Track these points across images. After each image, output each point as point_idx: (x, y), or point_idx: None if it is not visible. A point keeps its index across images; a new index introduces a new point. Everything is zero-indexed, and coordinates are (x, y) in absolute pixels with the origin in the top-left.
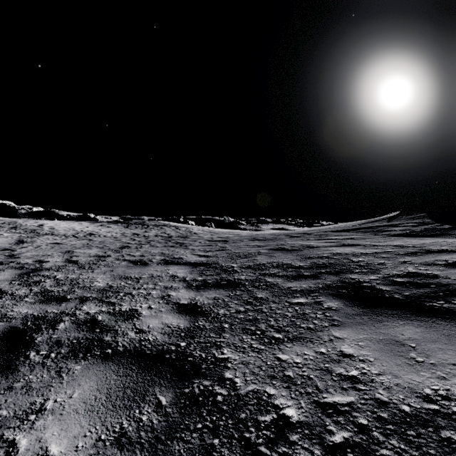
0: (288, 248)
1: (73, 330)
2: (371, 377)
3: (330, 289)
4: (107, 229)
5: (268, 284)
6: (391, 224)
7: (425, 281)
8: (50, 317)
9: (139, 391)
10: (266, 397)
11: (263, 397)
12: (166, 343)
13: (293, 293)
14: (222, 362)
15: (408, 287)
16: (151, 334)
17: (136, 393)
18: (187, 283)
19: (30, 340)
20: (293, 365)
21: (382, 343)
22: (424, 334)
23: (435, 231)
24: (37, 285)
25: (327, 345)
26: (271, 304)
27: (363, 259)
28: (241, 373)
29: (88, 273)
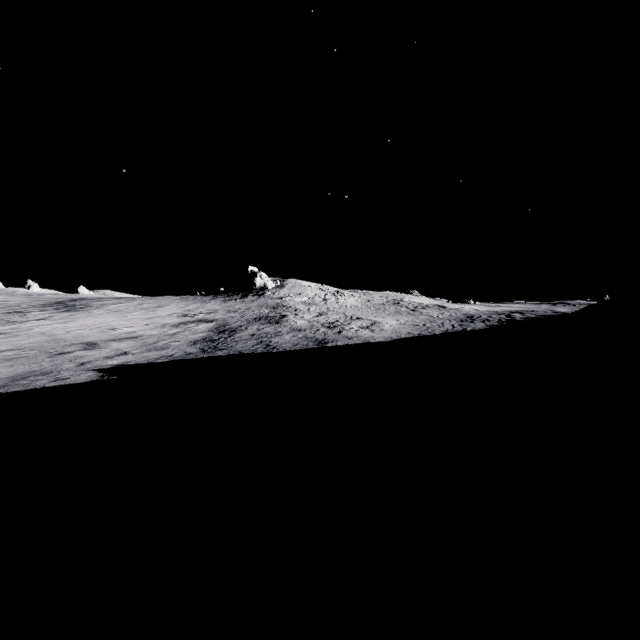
0: None
1: None
2: None
3: None
4: (542, 306)
5: None
6: None
7: None
8: None
9: None
10: None
11: None
12: None
13: None
14: None
15: None
16: None
17: None
18: None
19: None
20: None
21: None
22: None
23: None
24: None
25: None
26: None
27: None
28: None
29: None
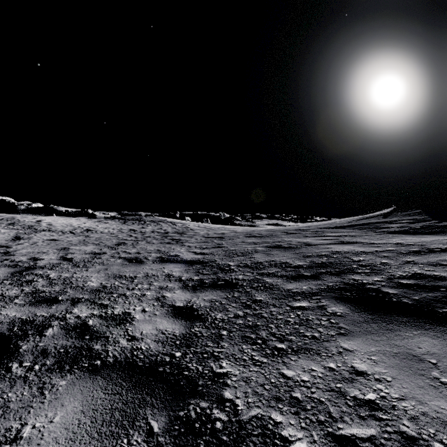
0: (286, 245)
1: (61, 337)
2: (392, 402)
3: (332, 292)
4: (104, 225)
5: (267, 285)
6: (387, 220)
7: (434, 283)
8: (39, 321)
9: (128, 414)
10: (272, 425)
11: (269, 426)
12: (160, 353)
13: (294, 295)
14: (221, 378)
15: (416, 290)
16: (144, 342)
17: (125, 417)
18: (182, 283)
19: (14, 349)
20: (300, 384)
21: (398, 357)
22: (443, 347)
23: (434, 229)
24: (29, 285)
25: (336, 359)
26: (272, 308)
27: (363, 258)
28: (243, 393)
29: (82, 272)
